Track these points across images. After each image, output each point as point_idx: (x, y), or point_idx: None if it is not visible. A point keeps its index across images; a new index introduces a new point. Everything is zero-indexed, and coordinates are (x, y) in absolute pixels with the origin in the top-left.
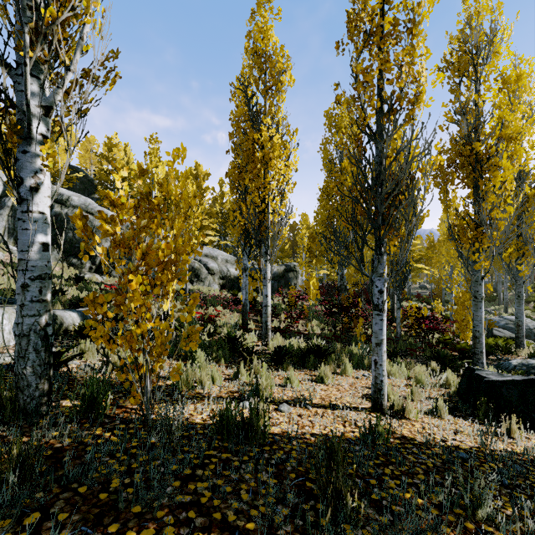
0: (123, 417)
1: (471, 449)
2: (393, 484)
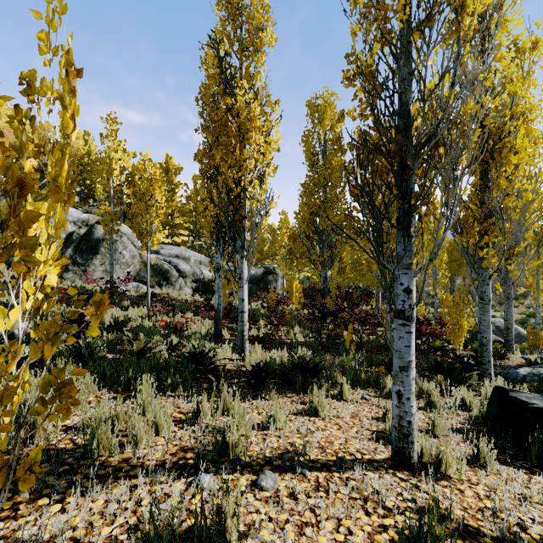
0: None
1: None
2: None
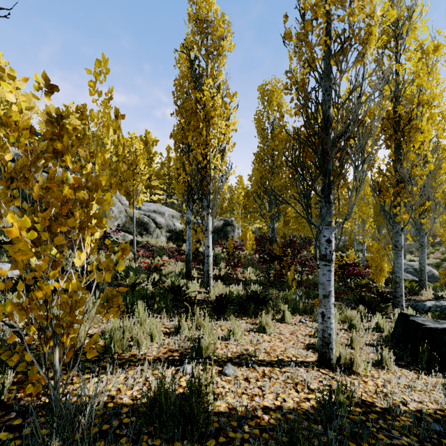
0: (24, 404)
1: (435, 413)
2: None
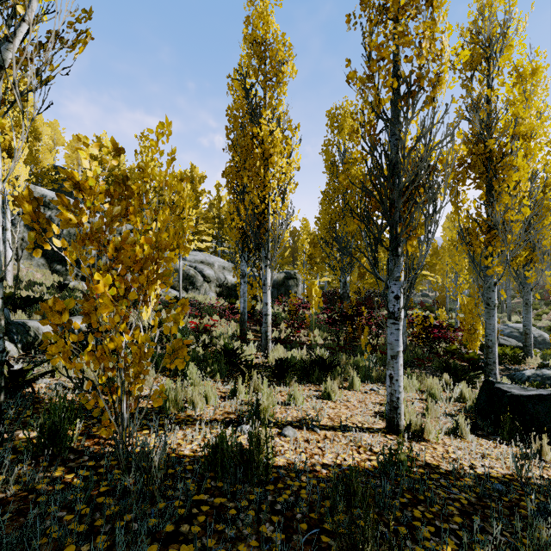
0: (93, 451)
1: (504, 477)
2: (427, 532)
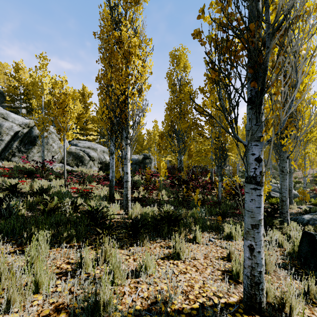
0: None
1: None
2: None
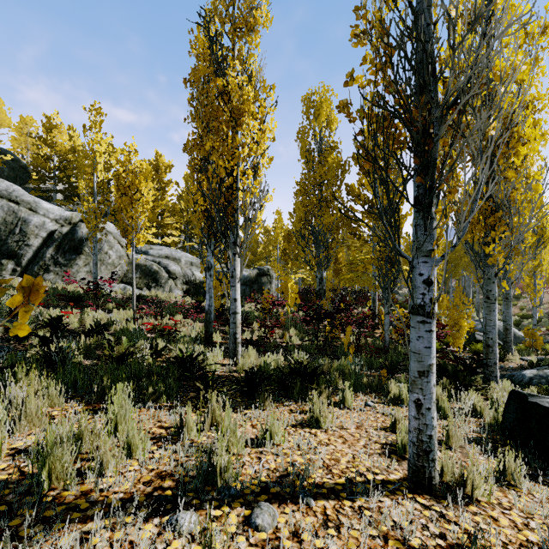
0: None
1: None
2: None
